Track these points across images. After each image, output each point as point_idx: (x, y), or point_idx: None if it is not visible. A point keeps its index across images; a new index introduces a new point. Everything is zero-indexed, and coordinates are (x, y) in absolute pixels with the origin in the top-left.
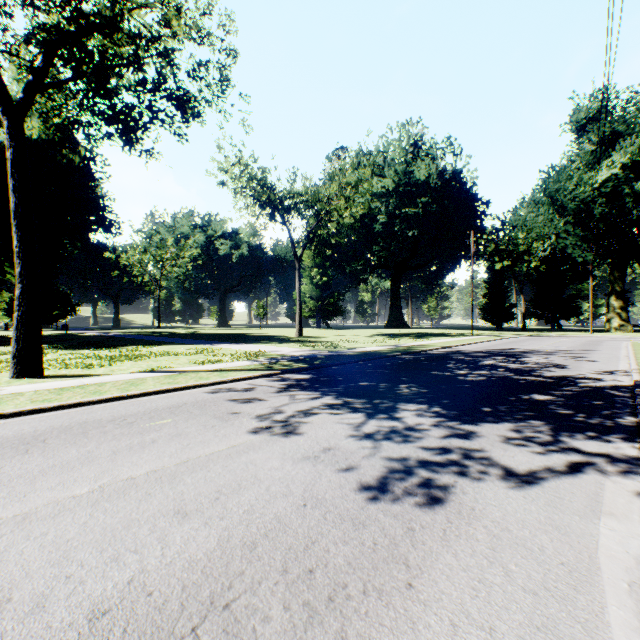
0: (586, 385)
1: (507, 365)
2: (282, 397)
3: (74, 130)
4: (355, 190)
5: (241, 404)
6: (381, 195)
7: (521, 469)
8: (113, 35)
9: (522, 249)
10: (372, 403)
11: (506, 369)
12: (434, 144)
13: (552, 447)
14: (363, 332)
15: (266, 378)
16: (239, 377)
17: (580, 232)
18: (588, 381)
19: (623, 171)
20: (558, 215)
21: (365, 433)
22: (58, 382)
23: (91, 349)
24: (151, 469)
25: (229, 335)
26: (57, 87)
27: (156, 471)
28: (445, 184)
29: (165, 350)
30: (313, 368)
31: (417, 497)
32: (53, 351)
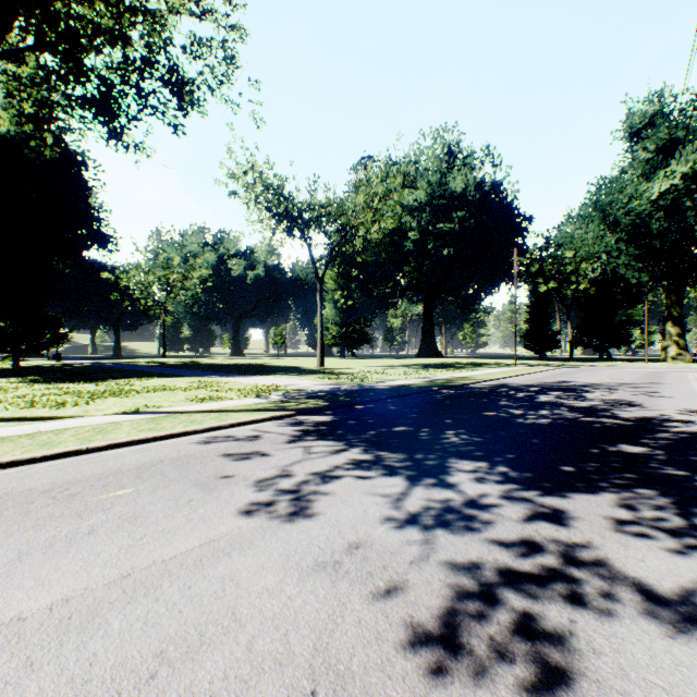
0: (680, 430)
1: (569, 403)
2: (294, 450)
3: (46, 118)
4: (384, 201)
5: (237, 461)
6: (413, 209)
7: (668, 589)
8: (93, 3)
9: (569, 270)
10: (413, 459)
11: (570, 408)
12: (471, 153)
13: (693, 539)
14: (393, 362)
15: (276, 421)
16: (241, 420)
17: (634, 251)
18: (679, 424)
19: (683, 182)
20: (610, 231)
21: (409, 513)
22: (5, 428)
23: (74, 383)
24: (62, 595)
25: (241, 365)
26: (15, 57)
27: (68, 600)
28: (484, 197)
29: (162, 384)
30: (336, 407)
31: (517, 666)
32: (28, 385)
